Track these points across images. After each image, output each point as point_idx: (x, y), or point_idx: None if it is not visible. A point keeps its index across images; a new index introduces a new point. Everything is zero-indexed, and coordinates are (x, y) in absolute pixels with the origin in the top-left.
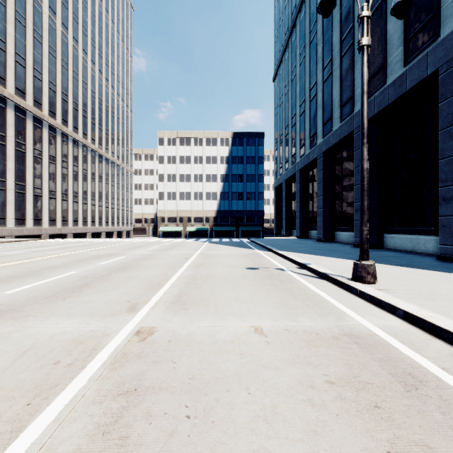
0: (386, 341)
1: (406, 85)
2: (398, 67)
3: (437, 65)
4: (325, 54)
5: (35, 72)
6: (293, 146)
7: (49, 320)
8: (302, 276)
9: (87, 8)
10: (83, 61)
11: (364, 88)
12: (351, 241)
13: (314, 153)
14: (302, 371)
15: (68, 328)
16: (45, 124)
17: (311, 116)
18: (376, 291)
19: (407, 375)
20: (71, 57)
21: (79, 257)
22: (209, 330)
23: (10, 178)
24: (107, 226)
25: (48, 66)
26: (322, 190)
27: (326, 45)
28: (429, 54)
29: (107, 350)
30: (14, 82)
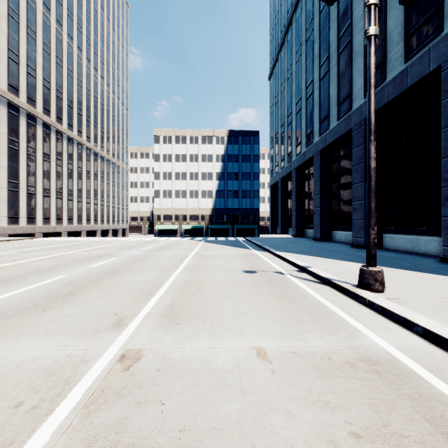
0: (411, 369)
1: (407, 82)
2: (399, 63)
3: (440, 61)
4: (322, 52)
5: (29, 69)
6: (289, 145)
7: (22, 340)
8: (303, 281)
9: (82, 5)
10: (78, 59)
11: (371, 82)
12: (348, 240)
13: (311, 152)
14: (319, 417)
15: (42, 351)
16: (39, 121)
17: (307, 114)
18: (387, 302)
19: (447, 422)
20: (66, 54)
21: (70, 258)
22: (204, 354)
23: (3, 175)
24: (102, 224)
25: (42, 63)
26: (319, 188)
27: (323, 43)
28: (431, 49)
29: (83, 385)
30: (7, 79)
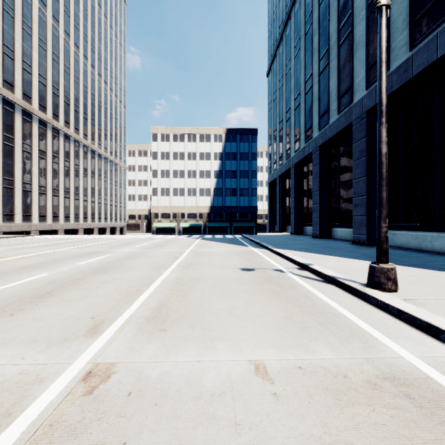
0: None
1: (412, 70)
2: (403, 52)
3: None
4: (321, 45)
5: (24, 65)
6: (287, 141)
7: None
8: (305, 279)
9: (79, 2)
10: (75, 56)
11: (382, 57)
12: (349, 237)
13: (310, 147)
14: None
15: None
16: (35, 118)
17: (306, 109)
18: (404, 304)
19: None
20: (63, 51)
21: (59, 256)
22: (190, 371)
23: None
24: (99, 222)
25: (38, 59)
26: (318, 184)
27: (323, 35)
28: (439, 35)
29: (27, 417)
30: (2, 74)
